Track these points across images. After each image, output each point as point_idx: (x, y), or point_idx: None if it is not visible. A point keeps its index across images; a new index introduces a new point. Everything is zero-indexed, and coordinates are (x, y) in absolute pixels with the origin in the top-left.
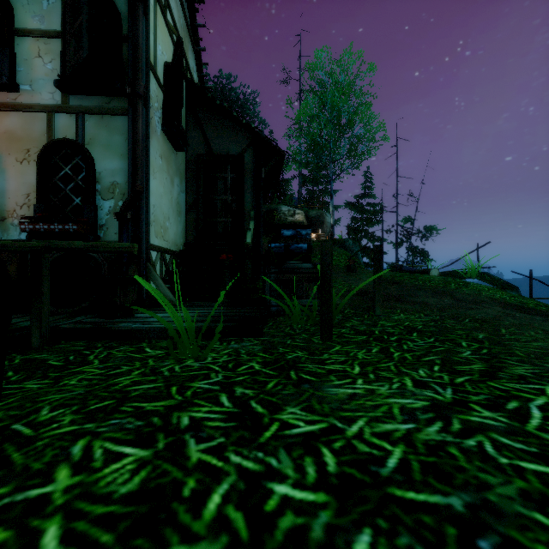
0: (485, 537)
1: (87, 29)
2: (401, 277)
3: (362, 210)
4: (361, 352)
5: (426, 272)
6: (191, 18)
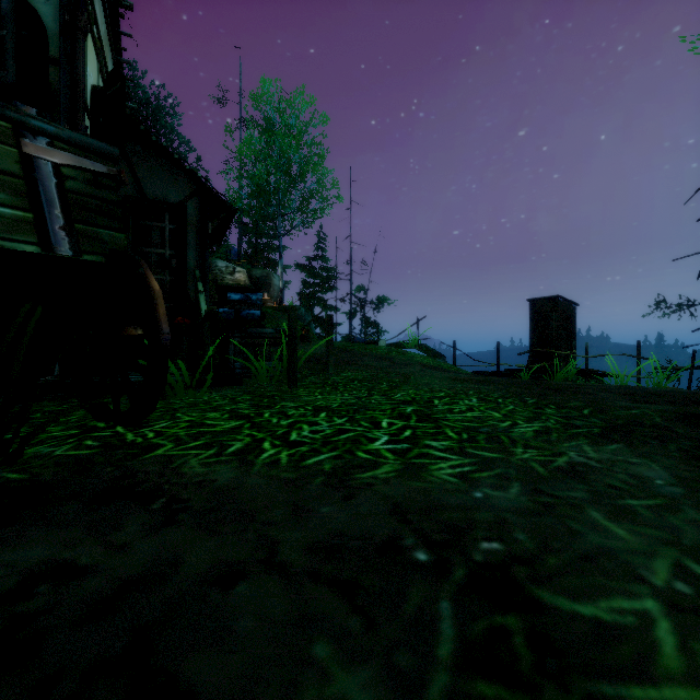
0: (361, 409)
1: (14, 50)
2: (353, 346)
3: (315, 274)
4: (319, 390)
5: (376, 343)
6: (113, 22)
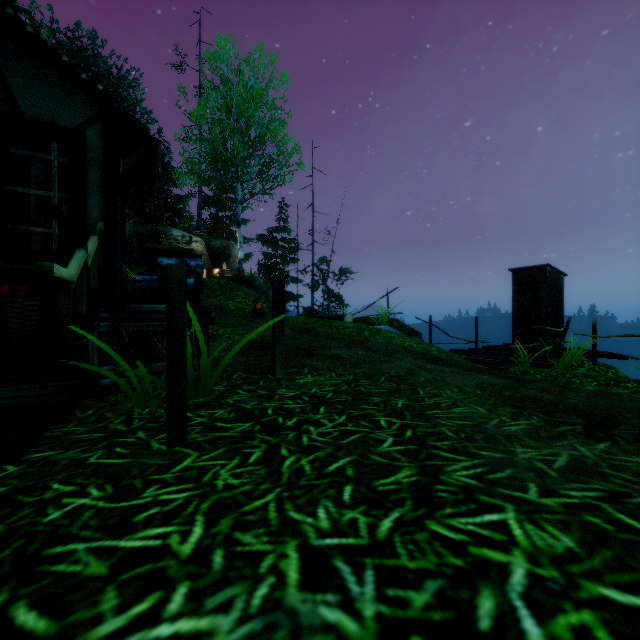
0: None
1: None
2: (315, 324)
3: (276, 246)
4: (229, 465)
5: (341, 318)
6: None
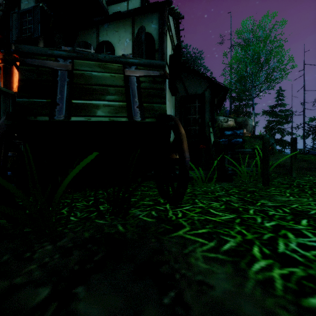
0: None
1: (145, 52)
2: (309, 157)
3: (275, 115)
4: (288, 190)
5: None
6: (177, 27)
